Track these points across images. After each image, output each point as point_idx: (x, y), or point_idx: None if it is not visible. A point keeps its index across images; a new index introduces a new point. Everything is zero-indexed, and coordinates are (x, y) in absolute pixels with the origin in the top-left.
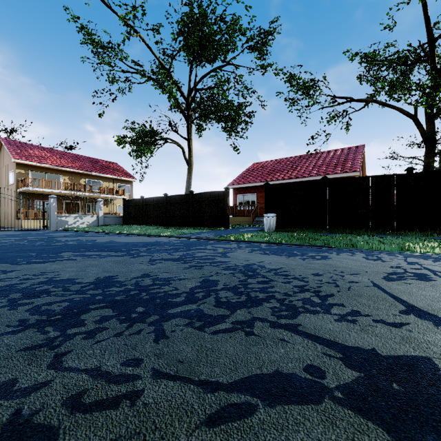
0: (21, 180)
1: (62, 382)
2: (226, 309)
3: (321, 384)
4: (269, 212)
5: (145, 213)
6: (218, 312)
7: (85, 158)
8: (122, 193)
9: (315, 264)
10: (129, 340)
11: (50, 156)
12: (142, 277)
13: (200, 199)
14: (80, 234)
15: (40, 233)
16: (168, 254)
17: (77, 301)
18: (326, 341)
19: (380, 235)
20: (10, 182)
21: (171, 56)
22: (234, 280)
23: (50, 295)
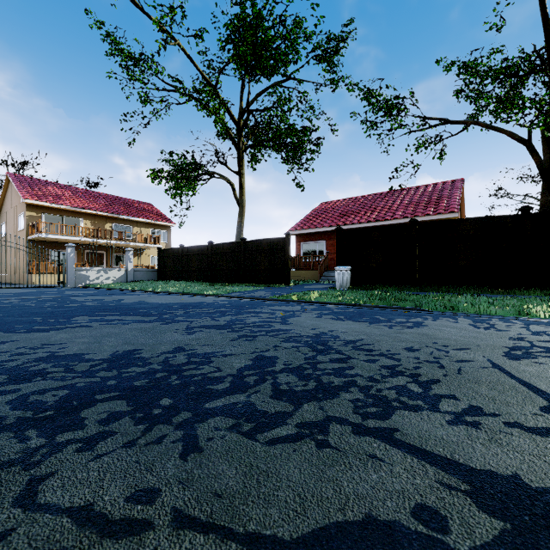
0: (33, 225)
1: (28, 533)
2: (287, 402)
3: (444, 544)
4: (341, 265)
5: (185, 266)
6: (276, 407)
7: (112, 197)
8: (157, 241)
9: (407, 334)
10: (144, 453)
11: (68, 195)
12: (175, 352)
13: (254, 248)
14: (104, 292)
15: (54, 291)
16: (211, 319)
17: (80, 388)
18: (440, 459)
19: (487, 294)
20: (19, 227)
21: (218, 70)
22: (298, 357)
23: (46, 379)
